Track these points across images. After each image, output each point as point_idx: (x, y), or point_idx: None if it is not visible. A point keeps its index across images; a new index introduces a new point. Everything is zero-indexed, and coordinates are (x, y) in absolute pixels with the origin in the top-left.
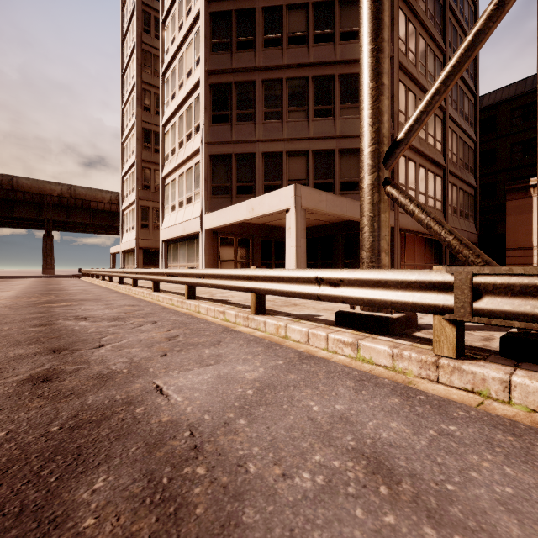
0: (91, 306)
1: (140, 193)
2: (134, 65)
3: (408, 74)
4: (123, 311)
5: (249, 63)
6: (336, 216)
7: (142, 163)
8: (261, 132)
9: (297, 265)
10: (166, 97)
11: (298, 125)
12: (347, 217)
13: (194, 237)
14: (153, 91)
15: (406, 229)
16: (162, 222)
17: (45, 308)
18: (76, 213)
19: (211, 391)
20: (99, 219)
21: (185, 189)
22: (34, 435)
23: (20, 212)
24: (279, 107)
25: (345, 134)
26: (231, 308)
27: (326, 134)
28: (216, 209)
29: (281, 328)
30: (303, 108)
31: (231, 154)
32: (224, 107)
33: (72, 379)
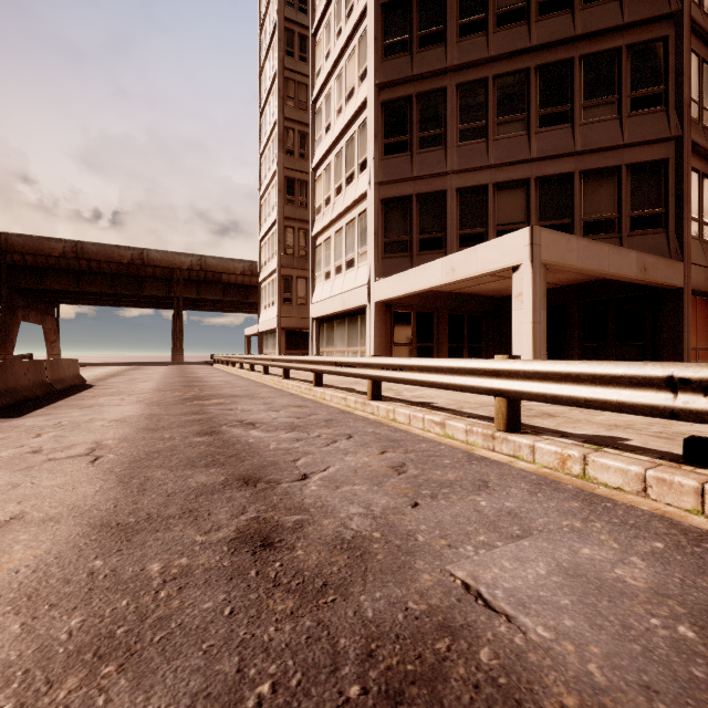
0: (248, 405)
1: (282, 260)
2: (275, 99)
3: (703, 36)
4: (294, 415)
5: (437, 64)
6: (590, 273)
7: (284, 221)
8: (454, 159)
9: (534, 351)
10: (317, 132)
11: (513, 143)
12: (608, 274)
13: (357, 313)
14: (297, 128)
15: (700, 291)
16: (312, 294)
17: (197, 406)
18: (207, 289)
19: (591, 615)
20: (231, 295)
21: (344, 249)
22: (326, 705)
23: (150, 289)
24: (482, 120)
25: (591, 146)
26: (450, 417)
27: (559, 151)
28: (390, 273)
29: (571, 460)
30: (519, 117)
31: (411, 195)
32: (400, 131)
33: (305, 547)
